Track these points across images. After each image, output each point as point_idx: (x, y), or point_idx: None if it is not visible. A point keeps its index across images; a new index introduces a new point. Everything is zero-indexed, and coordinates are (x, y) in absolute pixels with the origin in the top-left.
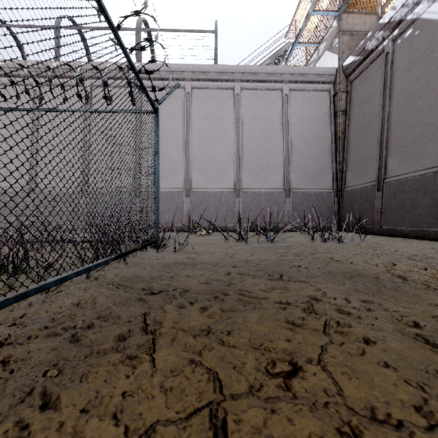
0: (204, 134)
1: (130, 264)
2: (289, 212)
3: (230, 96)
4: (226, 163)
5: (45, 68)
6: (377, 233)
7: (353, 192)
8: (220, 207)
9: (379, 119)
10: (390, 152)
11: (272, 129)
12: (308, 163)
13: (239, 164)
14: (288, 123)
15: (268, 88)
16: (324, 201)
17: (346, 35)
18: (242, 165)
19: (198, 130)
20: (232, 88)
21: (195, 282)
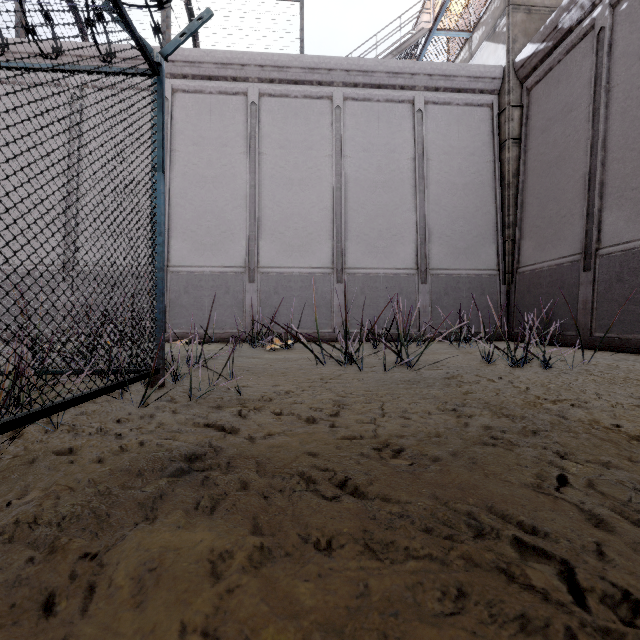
0: (281, 174)
1: None
2: (425, 308)
3: (326, 111)
4: (319, 224)
5: None
6: (584, 345)
7: (535, 275)
8: (308, 300)
9: (585, 146)
10: (608, 201)
11: (396, 168)
12: (458, 226)
13: (340, 226)
14: (423, 158)
15: (390, 99)
16: (483, 290)
17: (520, 12)
18: (346, 228)
19: (270, 167)
20: (329, 97)
21: None
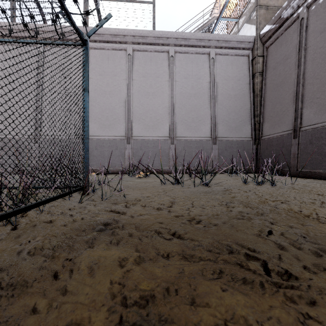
0: (143, 90)
1: (16, 230)
2: (215, 157)
3: (166, 58)
4: (162, 115)
5: (1, 28)
6: (294, 175)
7: (270, 140)
8: (157, 153)
9: (294, 76)
10: (305, 104)
11: (201, 87)
12: (231, 115)
13: (173, 116)
14: (214, 82)
15: (198, 52)
16: (244, 148)
17: (263, 9)
18: (176, 117)
19: (138, 86)
20: (167, 51)
21: (86, 314)
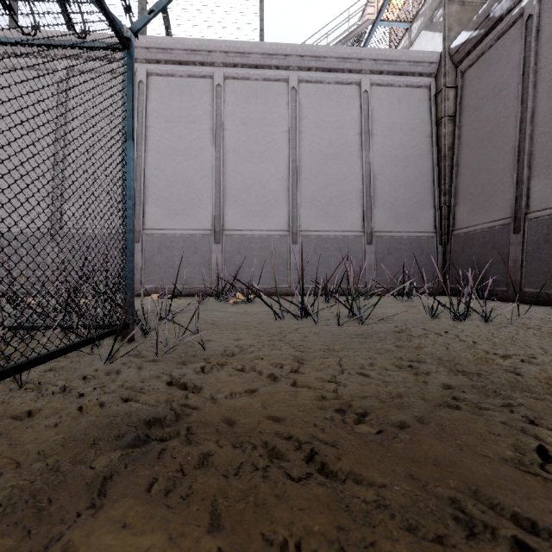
0: (243, 148)
1: None
2: (371, 266)
3: (283, 92)
4: (277, 192)
5: None
6: (514, 300)
7: (468, 236)
8: (267, 259)
9: (514, 121)
10: (536, 171)
11: (345, 142)
12: (399, 193)
13: (296, 194)
14: (369, 133)
15: (339, 81)
16: (422, 250)
17: (455, 4)
18: (301, 195)
19: (233, 141)
20: (285, 80)
21: None
